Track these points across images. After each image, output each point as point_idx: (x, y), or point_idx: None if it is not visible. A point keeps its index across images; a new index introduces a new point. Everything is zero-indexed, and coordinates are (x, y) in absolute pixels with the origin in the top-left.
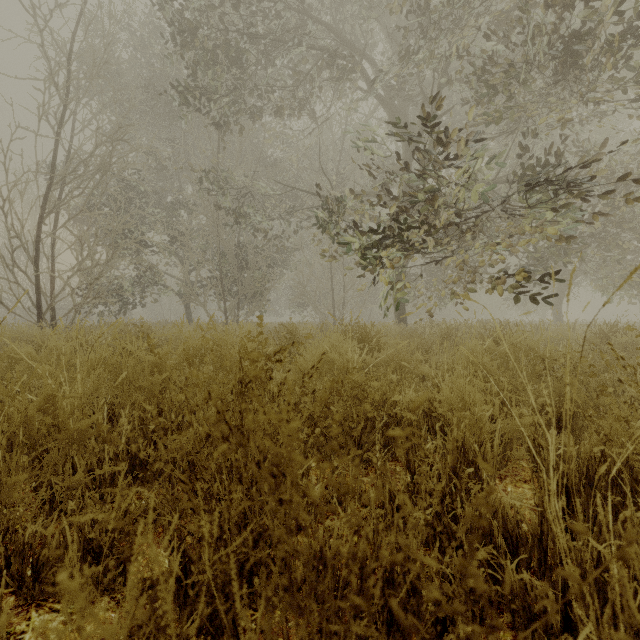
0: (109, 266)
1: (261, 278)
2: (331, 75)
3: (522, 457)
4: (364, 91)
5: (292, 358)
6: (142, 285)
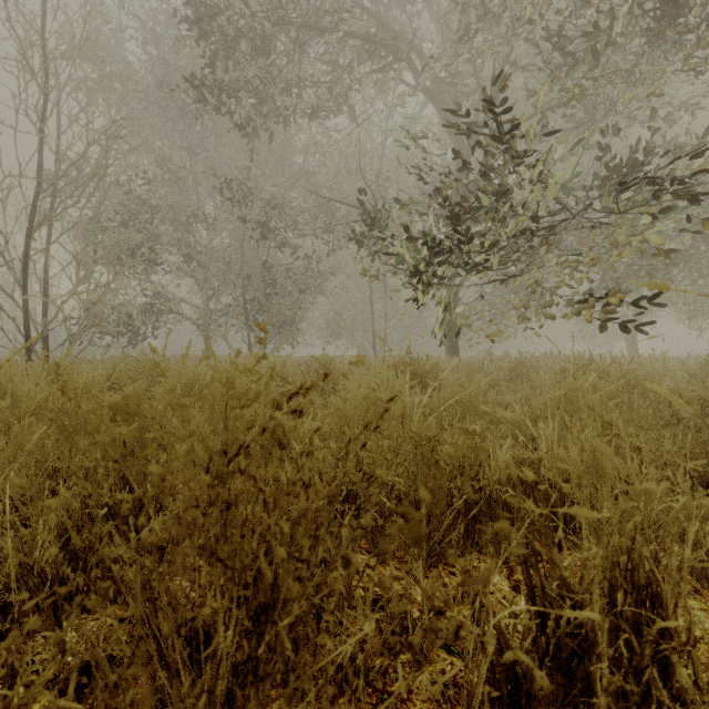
0: (110, 289)
1: (291, 305)
2: (372, 65)
3: (700, 564)
4: (410, 85)
5: (326, 398)
6: (154, 313)
